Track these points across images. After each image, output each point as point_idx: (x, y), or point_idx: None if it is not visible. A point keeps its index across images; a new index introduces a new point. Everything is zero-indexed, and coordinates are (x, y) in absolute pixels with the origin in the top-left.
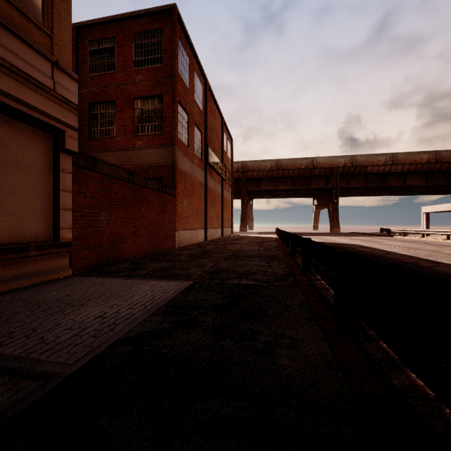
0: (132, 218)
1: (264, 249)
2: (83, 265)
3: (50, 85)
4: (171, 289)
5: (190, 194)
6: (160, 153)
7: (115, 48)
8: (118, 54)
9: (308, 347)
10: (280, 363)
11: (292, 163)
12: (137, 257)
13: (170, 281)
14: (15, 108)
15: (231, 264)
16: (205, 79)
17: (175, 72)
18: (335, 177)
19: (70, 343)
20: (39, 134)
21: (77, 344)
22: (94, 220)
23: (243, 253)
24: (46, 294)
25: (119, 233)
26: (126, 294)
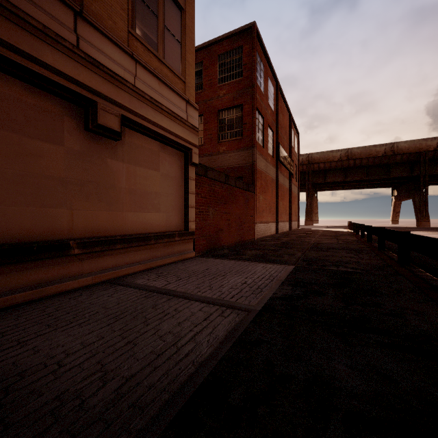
0: (227, 213)
1: (344, 243)
2: (200, 249)
3: (185, 118)
4: (281, 270)
5: (264, 190)
6: (240, 156)
7: (202, 70)
8: (205, 75)
9: (433, 317)
10: (412, 323)
11: (365, 152)
12: (230, 245)
13: (274, 264)
14: (170, 138)
15: (319, 254)
16: (276, 81)
17: (254, 82)
18: (423, 163)
19: (242, 295)
20: (177, 153)
21: (247, 297)
22: (206, 215)
23: (323, 245)
24: (192, 267)
25: (219, 225)
26: (248, 271)
